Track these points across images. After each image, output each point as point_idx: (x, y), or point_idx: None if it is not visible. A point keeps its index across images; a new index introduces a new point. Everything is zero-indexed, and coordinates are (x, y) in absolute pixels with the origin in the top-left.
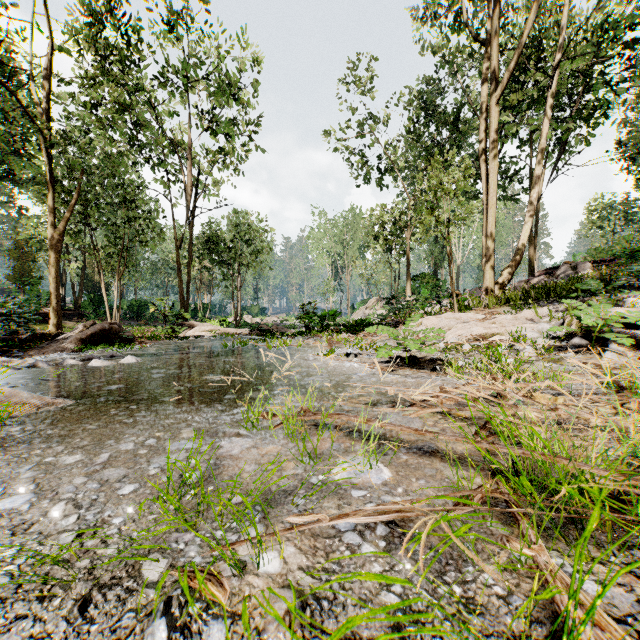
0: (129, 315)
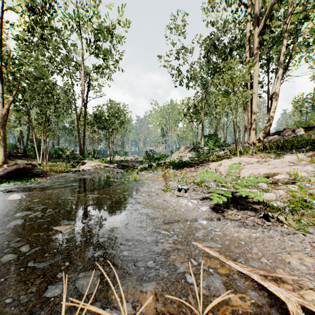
0: (55, 156)
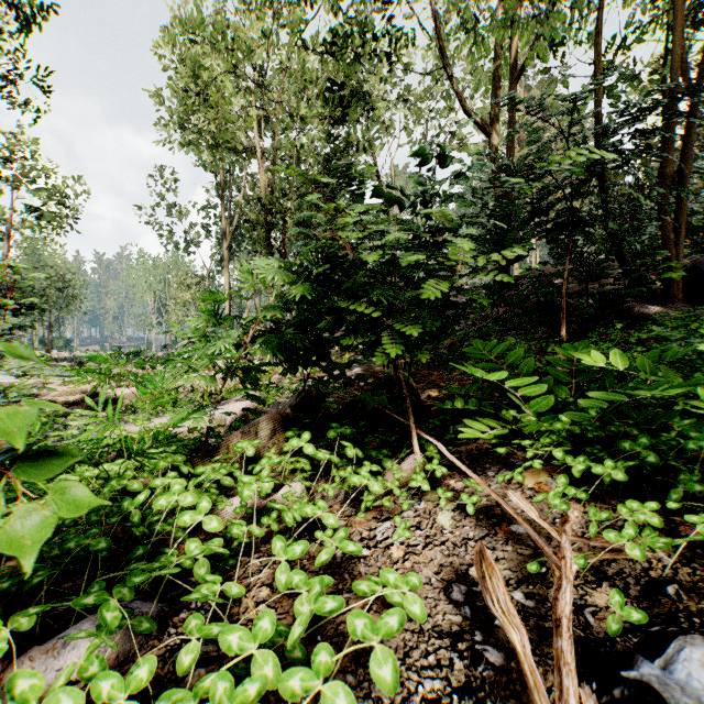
0: None
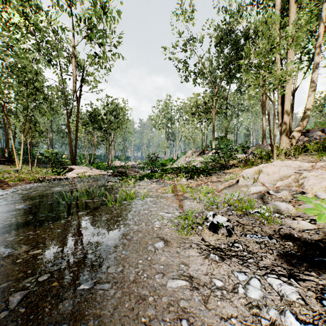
0: (47, 161)
